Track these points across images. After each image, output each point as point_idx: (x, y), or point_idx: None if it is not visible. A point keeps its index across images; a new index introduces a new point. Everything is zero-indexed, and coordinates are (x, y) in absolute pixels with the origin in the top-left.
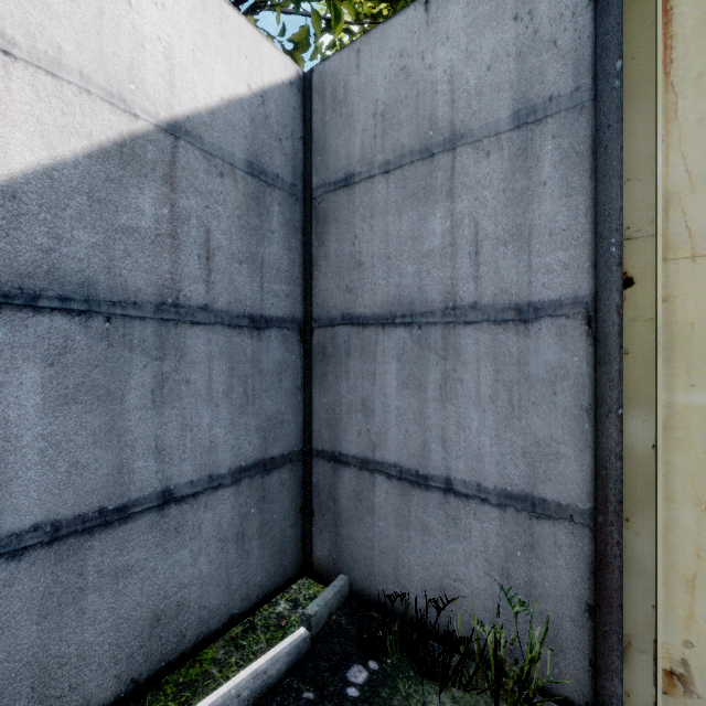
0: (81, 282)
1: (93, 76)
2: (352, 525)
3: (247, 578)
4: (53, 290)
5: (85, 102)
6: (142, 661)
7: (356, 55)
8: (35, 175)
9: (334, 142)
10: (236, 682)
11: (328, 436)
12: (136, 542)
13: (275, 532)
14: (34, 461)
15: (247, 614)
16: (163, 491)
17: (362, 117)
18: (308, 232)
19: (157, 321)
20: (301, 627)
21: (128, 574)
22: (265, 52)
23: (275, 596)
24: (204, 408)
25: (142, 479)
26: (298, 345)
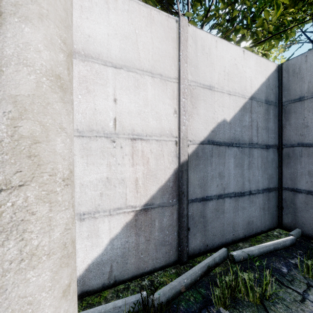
0: (238, 140)
1: (239, 92)
2: (303, 212)
3: (265, 221)
4: (234, 142)
5: (238, 99)
6: (246, 231)
7: (305, 57)
8: (232, 118)
9: (293, 87)
10: (278, 241)
11: (290, 183)
12: (245, 202)
13: (271, 211)
14: (232, 178)
15: (265, 232)
16: (249, 191)
17: (308, 78)
18: (280, 116)
19: (248, 148)
20: (291, 236)
21: (244, 209)
22: (268, 65)
23: (271, 230)
24: (256, 171)
25: (246, 187)
26: (276, 153)
